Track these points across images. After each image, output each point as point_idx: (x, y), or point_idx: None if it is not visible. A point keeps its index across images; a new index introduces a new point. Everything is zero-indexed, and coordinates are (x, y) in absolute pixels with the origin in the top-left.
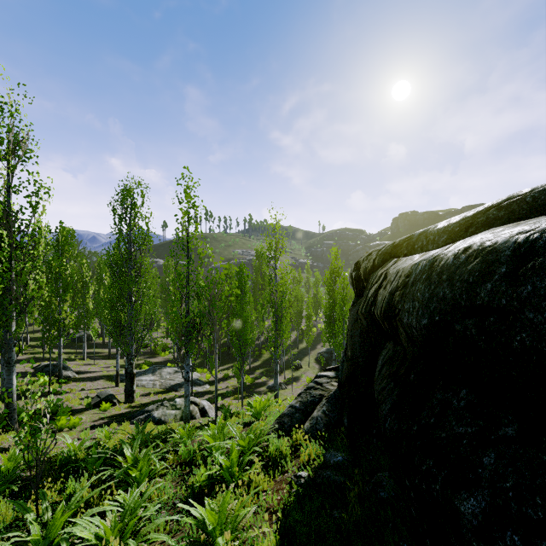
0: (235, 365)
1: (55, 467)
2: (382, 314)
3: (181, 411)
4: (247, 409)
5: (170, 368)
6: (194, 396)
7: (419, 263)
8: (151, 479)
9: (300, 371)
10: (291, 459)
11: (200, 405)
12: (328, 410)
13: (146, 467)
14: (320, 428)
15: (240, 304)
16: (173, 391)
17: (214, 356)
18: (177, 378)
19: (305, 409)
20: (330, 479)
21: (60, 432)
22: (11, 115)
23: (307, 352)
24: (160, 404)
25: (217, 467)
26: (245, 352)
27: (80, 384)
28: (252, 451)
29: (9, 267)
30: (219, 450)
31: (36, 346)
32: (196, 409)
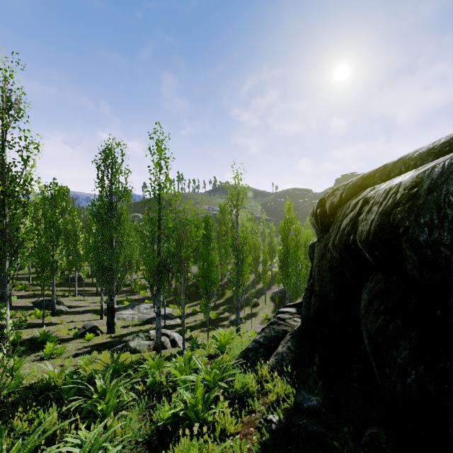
0: (201, 302)
1: (35, 393)
2: (370, 239)
3: (154, 342)
4: (212, 341)
5: (147, 304)
6: (166, 328)
7: (434, 166)
8: (118, 411)
9: (258, 308)
10: (257, 396)
11: (171, 337)
12: (292, 346)
13: (113, 400)
14: (286, 364)
15: (206, 249)
16: (149, 323)
17: (182, 292)
18: (153, 312)
19: (269, 344)
20: (308, 429)
21: (48, 358)
22: (5, 79)
23: (263, 292)
24: (136, 335)
25: (181, 404)
26: (210, 290)
27: (70, 316)
28: (218, 386)
29: (3, 212)
30: (185, 382)
31: (36, 285)
32: (167, 340)
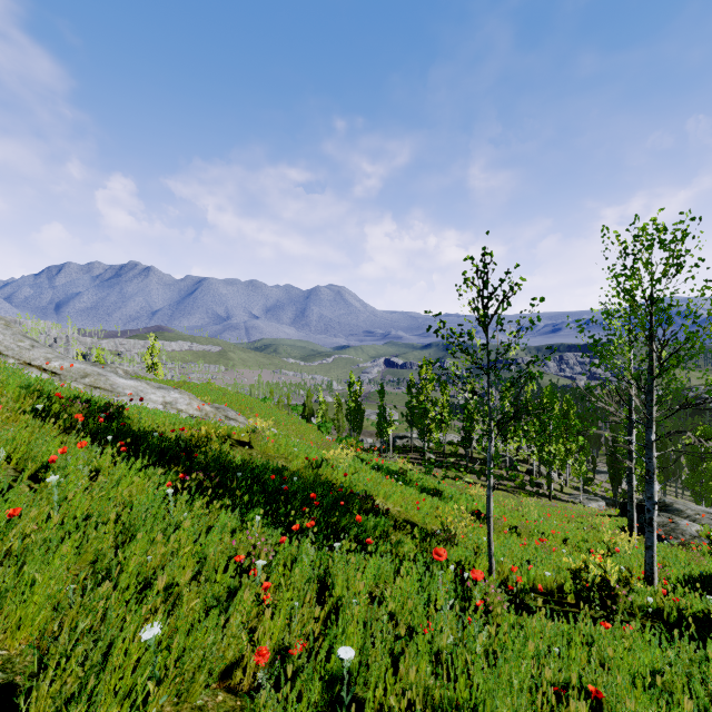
0: None
1: None
2: None
3: None
4: None
5: None
6: None
7: None
8: None
9: None
10: None
11: None
12: None
13: None
14: None
15: None
16: None
17: None
18: None
19: None
20: None
21: None
22: None
23: None
24: None
25: None
26: None
27: None
28: None
29: None
30: None
31: None
32: None
